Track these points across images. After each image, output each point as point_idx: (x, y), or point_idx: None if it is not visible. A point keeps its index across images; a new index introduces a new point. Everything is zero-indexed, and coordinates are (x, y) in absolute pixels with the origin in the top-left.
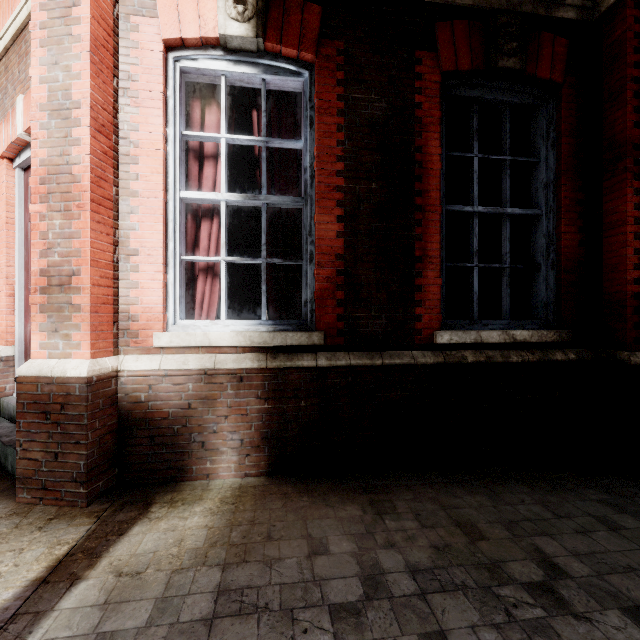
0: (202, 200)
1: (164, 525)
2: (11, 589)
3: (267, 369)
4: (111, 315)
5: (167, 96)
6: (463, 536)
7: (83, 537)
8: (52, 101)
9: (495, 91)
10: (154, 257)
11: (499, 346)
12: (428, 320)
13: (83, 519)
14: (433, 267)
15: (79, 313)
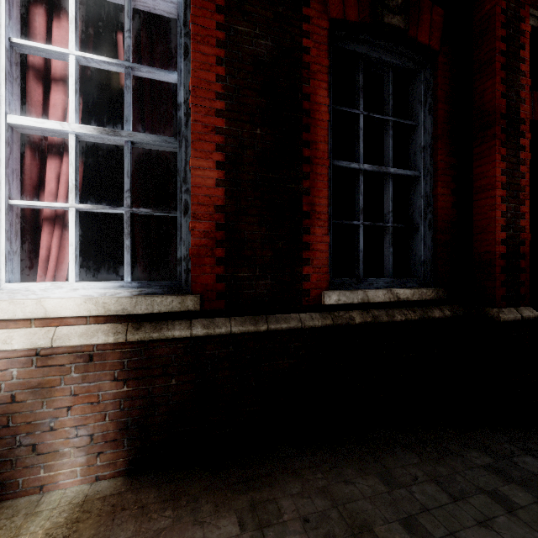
0: (42, 130)
1: None
2: None
3: (127, 343)
4: None
5: None
6: None
7: None
8: None
9: (379, 50)
10: None
11: (384, 305)
12: (316, 280)
13: None
14: (321, 224)
15: None
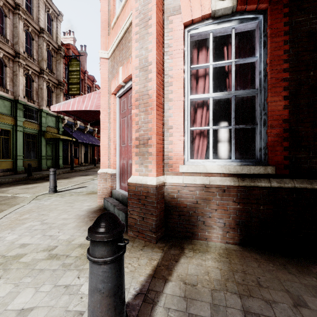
0: (200, 98)
1: (195, 261)
2: (142, 276)
3: (239, 186)
4: (161, 157)
5: (184, 50)
6: None
7: (160, 258)
8: (140, 64)
9: None
10: (179, 129)
11: None
12: None
13: (157, 249)
14: None
15: (151, 156)
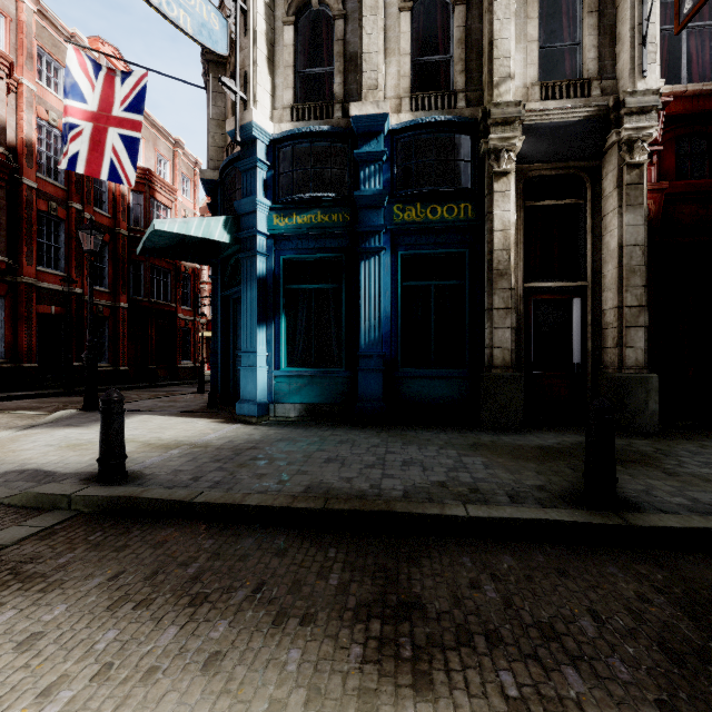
0: None
1: None
2: None
3: None
4: None
5: None
6: None
7: None
8: None
9: None
10: None
11: None
12: None
13: None
14: None
15: None
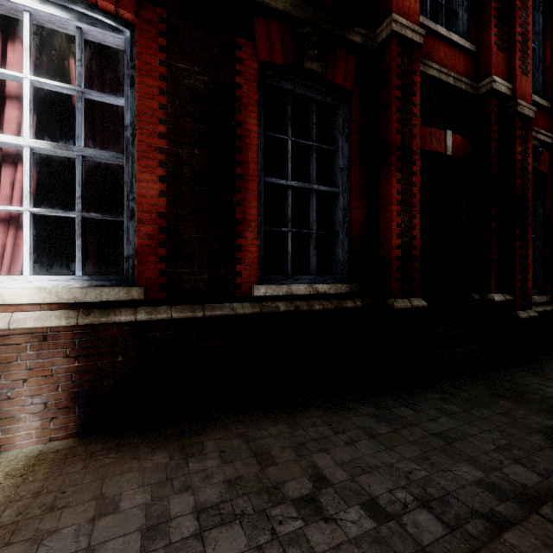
0: None
1: None
2: None
3: (78, 326)
4: None
5: None
6: (256, 465)
7: None
8: None
9: (304, 87)
10: None
11: (306, 297)
12: (247, 276)
13: None
14: (252, 229)
15: None
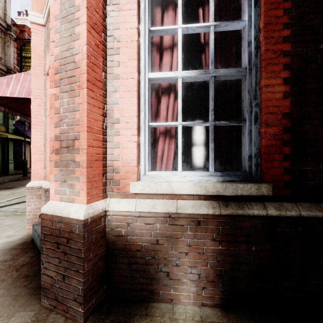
0: (163, 79)
1: None
2: None
3: (221, 215)
4: (101, 168)
5: (139, 1)
6: None
7: None
8: (62, 11)
9: None
10: (130, 124)
11: None
12: None
13: None
14: None
15: (79, 168)
